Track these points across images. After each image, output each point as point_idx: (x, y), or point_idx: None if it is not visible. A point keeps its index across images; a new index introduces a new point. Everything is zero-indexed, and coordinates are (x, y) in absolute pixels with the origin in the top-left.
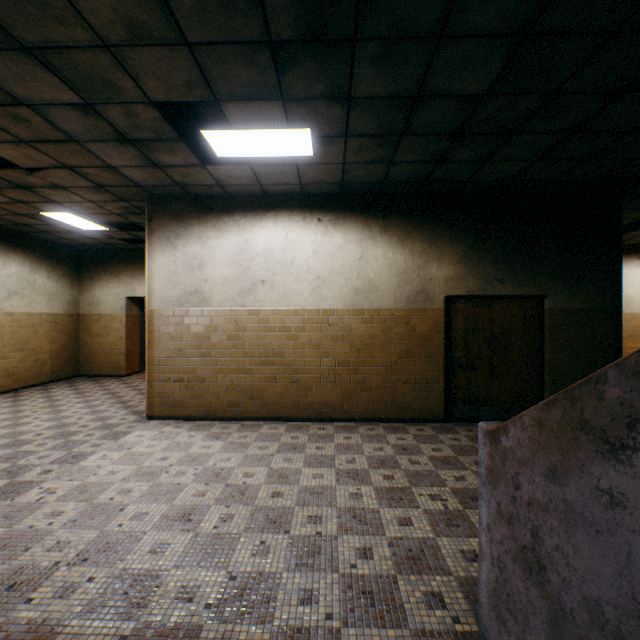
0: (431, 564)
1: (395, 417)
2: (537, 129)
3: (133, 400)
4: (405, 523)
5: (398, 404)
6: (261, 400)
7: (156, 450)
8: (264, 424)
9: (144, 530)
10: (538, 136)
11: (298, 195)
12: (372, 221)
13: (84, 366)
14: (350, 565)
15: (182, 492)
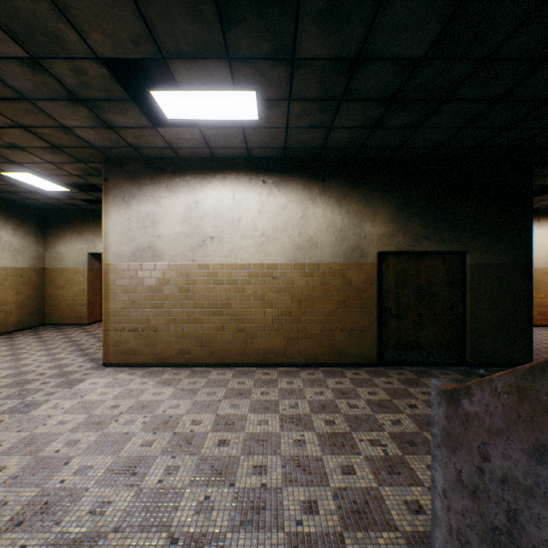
0: (377, 518)
1: (333, 362)
2: (466, 96)
3: (92, 348)
4: (348, 472)
5: (336, 350)
6: (210, 347)
7: (108, 398)
8: (213, 370)
9: (86, 486)
10: (466, 103)
11: (244, 159)
12: (312, 183)
13: (49, 316)
14: (296, 522)
15: (129, 442)
